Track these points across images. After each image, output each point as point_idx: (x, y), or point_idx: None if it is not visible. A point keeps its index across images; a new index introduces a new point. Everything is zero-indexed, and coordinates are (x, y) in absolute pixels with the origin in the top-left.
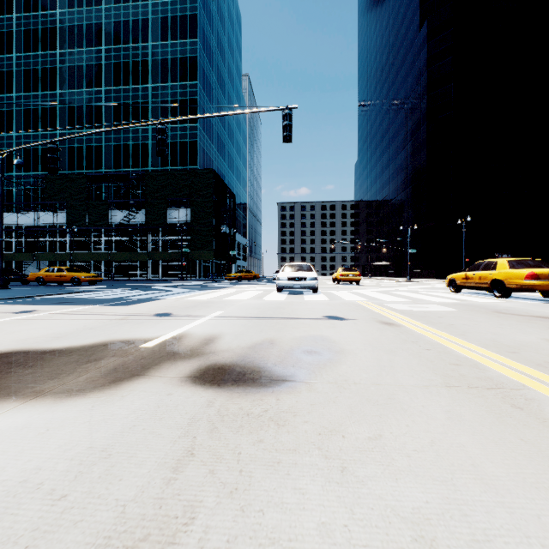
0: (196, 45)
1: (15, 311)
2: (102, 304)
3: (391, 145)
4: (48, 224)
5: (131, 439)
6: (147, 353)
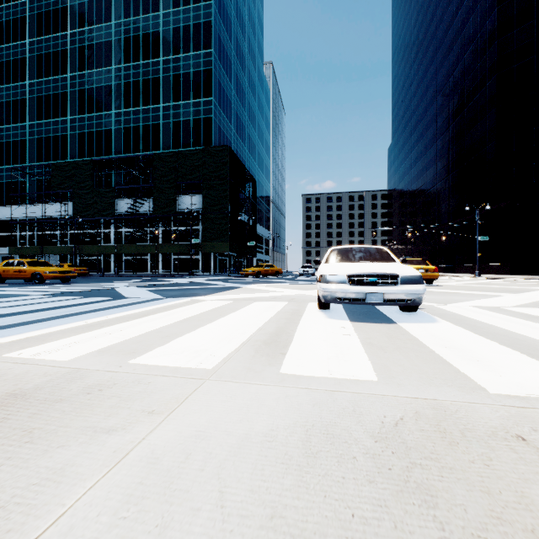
0: (210, 7)
1: None
2: None
3: (439, 116)
4: (59, 216)
5: None
6: None
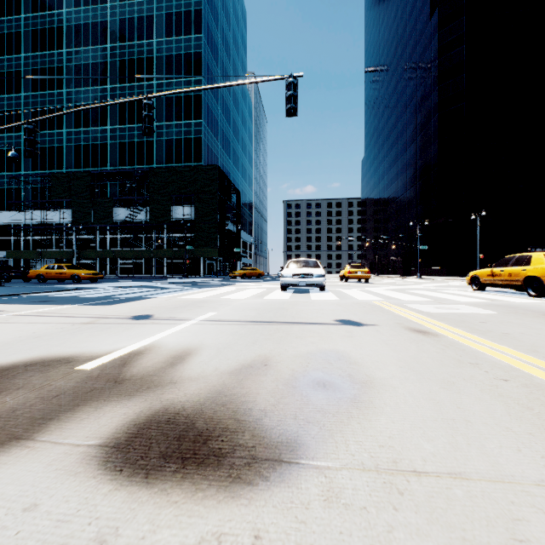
0: (200, 40)
1: None
2: (83, 303)
3: (399, 139)
4: (55, 222)
5: None
6: (73, 383)
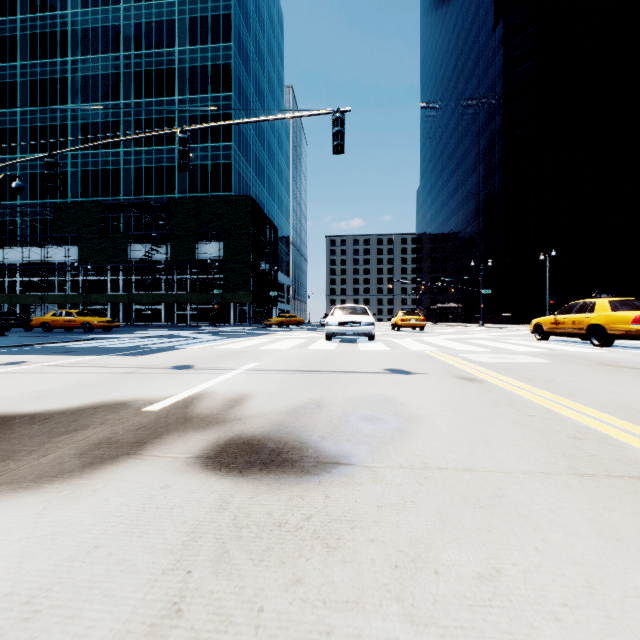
0: (230, 49)
1: (1, 363)
2: (111, 353)
3: (460, 167)
4: (58, 260)
5: (83, 576)
6: (148, 420)
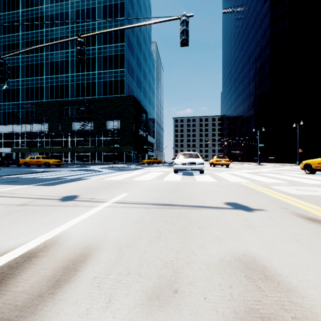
0: (123, 21)
1: None
2: (37, 183)
3: (245, 79)
4: (39, 131)
5: None
6: None
